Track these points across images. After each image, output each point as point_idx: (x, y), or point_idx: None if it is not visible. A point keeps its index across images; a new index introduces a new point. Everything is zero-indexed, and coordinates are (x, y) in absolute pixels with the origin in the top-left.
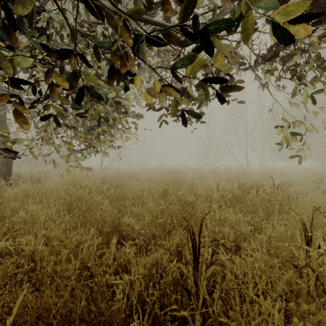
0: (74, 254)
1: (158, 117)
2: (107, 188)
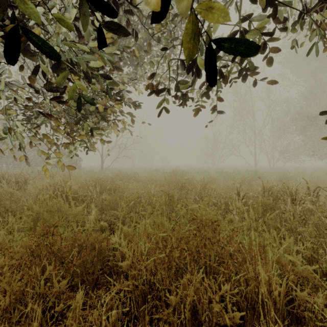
0: (9, 319)
1: (160, 101)
2: (98, 192)
